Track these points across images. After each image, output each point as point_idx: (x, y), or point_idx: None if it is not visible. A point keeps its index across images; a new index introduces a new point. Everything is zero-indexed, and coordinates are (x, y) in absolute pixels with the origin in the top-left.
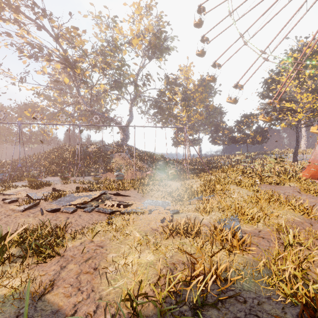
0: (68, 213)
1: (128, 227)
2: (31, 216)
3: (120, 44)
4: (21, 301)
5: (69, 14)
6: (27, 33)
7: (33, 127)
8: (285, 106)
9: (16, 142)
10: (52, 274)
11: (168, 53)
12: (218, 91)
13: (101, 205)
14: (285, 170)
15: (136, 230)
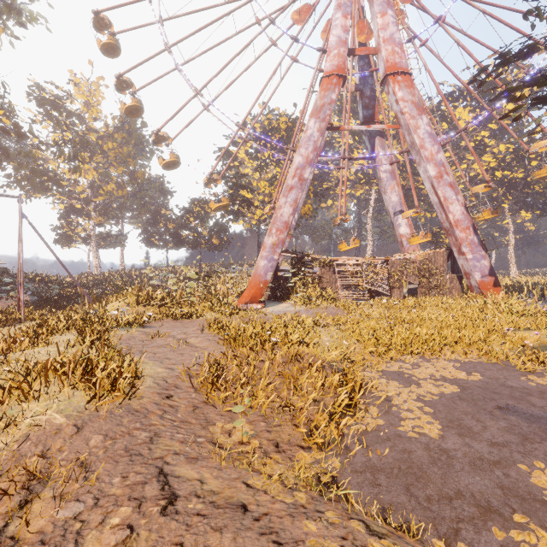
0: None
1: None
2: None
3: None
4: None
5: None
6: None
7: None
8: (244, 195)
9: None
10: None
11: (18, 22)
12: (157, 150)
13: None
14: (211, 291)
15: None
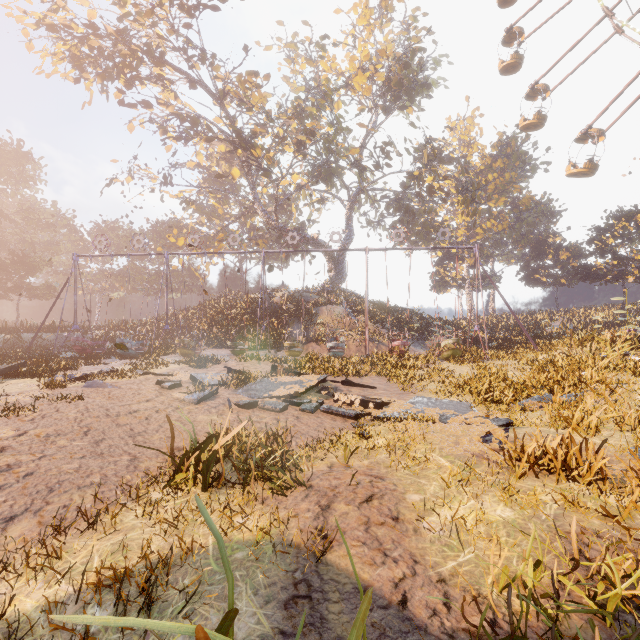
0: (274, 411)
1: (415, 446)
2: (213, 412)
3: (337, 89)
4: (286, 558)
5: (243, 48)
6: (174, 96)
7: (179, 262)
8: None
9: (151, 290)
10: (311, 517)
11: (427, 95)
12: (542, 163)
13: (328, 402)
14: None
15: (436, 453)
